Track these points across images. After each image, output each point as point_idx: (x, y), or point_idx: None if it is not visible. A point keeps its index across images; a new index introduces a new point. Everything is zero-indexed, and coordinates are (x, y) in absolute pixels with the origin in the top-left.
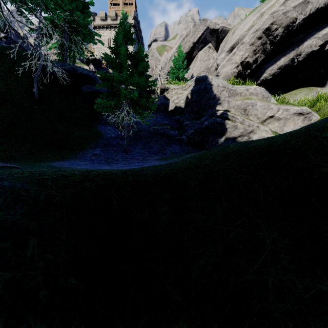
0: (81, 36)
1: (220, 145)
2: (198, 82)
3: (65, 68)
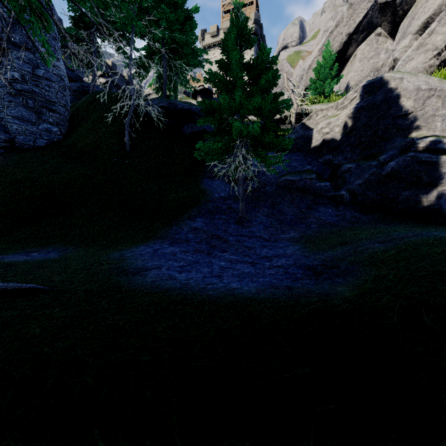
0: (185, 60)
1: (428, 208)
2: (369, 90)
3: (162, 105)
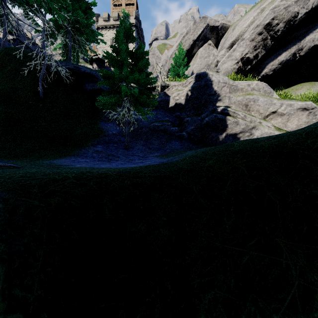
0: (85, 36)
1: (221, 142)
2: (198, 78)
3: (68, 67)
